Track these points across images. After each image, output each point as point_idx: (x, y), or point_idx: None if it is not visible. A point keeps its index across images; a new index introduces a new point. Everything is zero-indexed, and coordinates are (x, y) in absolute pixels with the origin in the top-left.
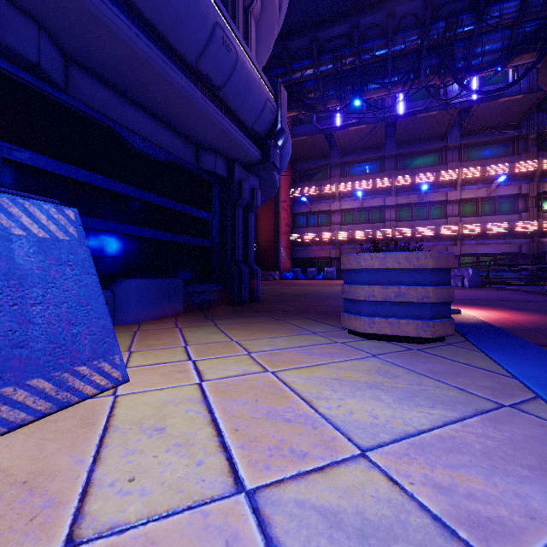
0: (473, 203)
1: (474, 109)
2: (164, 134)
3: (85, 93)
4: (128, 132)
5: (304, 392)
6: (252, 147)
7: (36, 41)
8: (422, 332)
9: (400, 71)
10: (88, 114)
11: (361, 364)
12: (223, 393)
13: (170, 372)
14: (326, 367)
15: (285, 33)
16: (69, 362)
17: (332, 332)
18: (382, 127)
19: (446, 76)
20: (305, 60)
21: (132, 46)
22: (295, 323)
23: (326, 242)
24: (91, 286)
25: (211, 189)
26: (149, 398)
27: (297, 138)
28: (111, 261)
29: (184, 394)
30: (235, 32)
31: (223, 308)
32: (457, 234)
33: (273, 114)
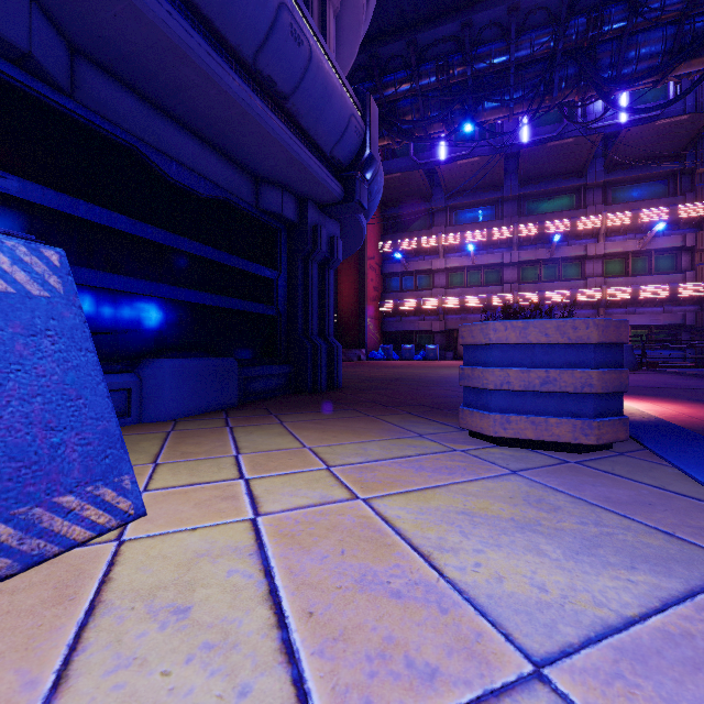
0: (620, 260)
1: (623, 135)
2: (211, 161)
3: (99, 99)
4: (161, 157)
5: (417, 537)
6: (331, 180)
7: (26, 20)
8: (582, 437)
9: (526, 84)
10: (104, 129)
11: (497, 487)
12: (289, 538)
13: (210, 498)
14: (445, 492)
15: (374, 36)
16: (44, 490)
17: (445, 435)
18: (500, 160)
19: (588, 90)
20: (400, 71)
21: (162, 30)
22: (391, 420)
23: (426, 311)
24: (84, 369)
25: (276, 237)
26: (171, 547)
27: (389, 176)
28: (137, 334)
29: (227, 539)
30: (308, 19)
31: (292, 399)
32: (600, 300)
33: (359, 135)
